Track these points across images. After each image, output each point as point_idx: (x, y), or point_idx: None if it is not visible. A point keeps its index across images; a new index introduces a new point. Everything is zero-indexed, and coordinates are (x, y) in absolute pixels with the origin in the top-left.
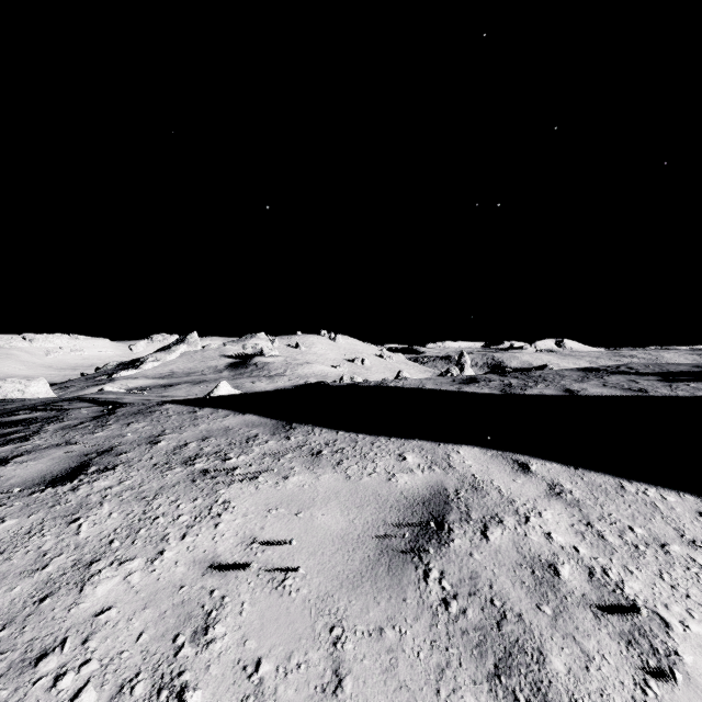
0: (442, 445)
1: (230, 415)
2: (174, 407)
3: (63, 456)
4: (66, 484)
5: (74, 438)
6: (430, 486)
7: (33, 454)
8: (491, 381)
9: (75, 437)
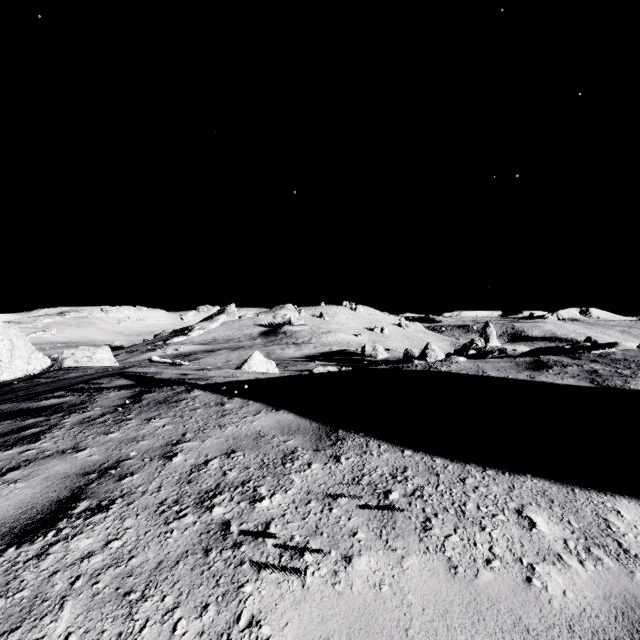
0: (580, 494)
1: (262, 411)
2: (202, 395)
3: (58, 475)
4: (37, 539)
5: (85, 440)
6: (618, 610)
7: (30, 467)
8: (566, 365)
9: (86, 438)
